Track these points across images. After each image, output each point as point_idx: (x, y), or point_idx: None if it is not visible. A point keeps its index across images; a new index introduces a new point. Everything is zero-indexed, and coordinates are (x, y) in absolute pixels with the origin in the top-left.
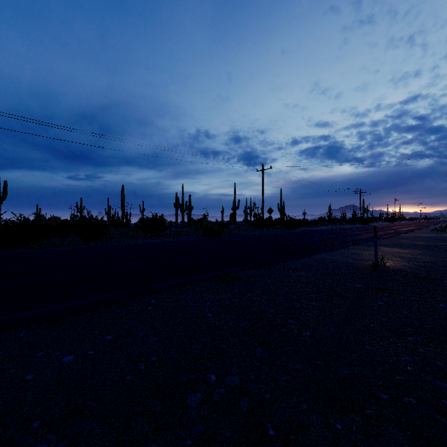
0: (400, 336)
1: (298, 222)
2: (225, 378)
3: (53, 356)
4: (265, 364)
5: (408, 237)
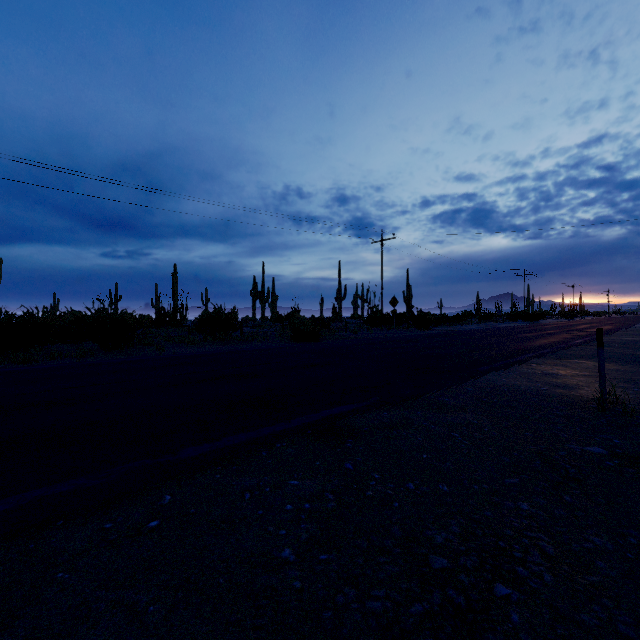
0: None
1: (435, 318)
2: None
3: None
4: None
5: (613, 343)
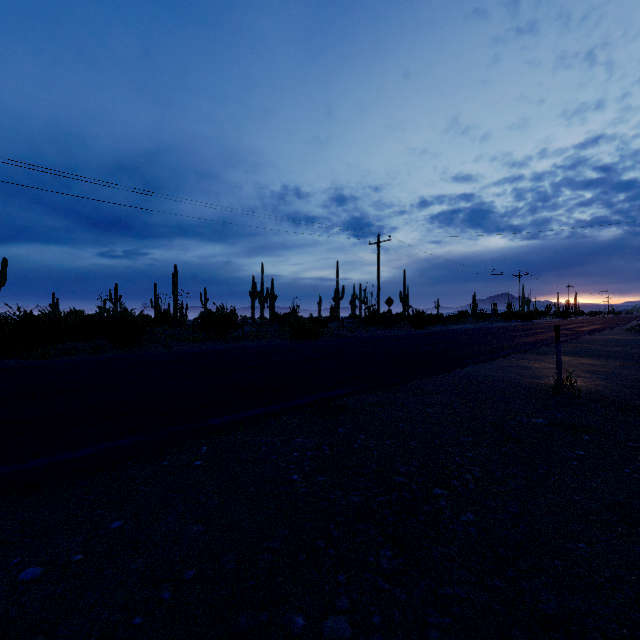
0: (632, 521)
1: (430, 318)
2: (325, 620)
3: (6, 567)
4: (399, 586)
5: (595, 341)
